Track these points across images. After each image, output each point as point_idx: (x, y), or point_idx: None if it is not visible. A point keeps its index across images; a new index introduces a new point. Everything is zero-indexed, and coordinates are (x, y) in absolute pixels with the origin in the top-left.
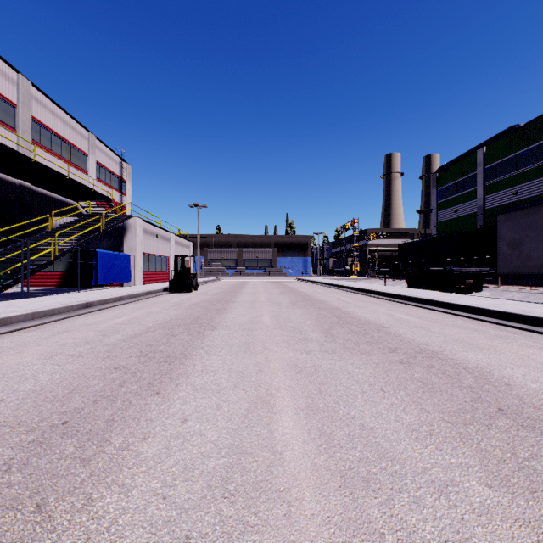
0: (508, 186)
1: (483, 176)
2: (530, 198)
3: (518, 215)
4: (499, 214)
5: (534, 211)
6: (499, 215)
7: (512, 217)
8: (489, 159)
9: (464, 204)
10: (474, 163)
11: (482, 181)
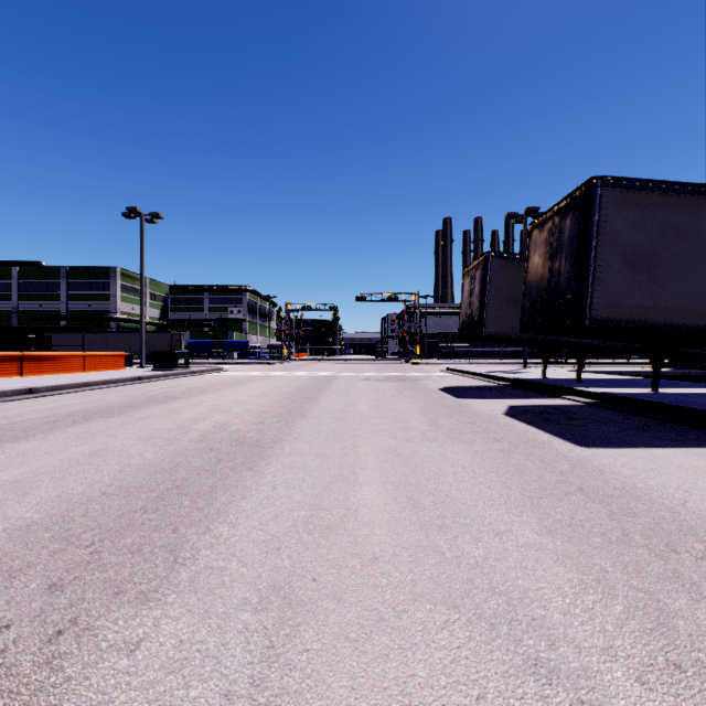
0: (37, 299)
1: (18, 286)
2: (51, 311)
3: (54, 335)
4: (47, 332)
5: (59, 334)
6: (47, 333)
7: (52, 335)
8: (23, 276)
9: (1, 302)
10: (11, 274)
11: (17, 290)
